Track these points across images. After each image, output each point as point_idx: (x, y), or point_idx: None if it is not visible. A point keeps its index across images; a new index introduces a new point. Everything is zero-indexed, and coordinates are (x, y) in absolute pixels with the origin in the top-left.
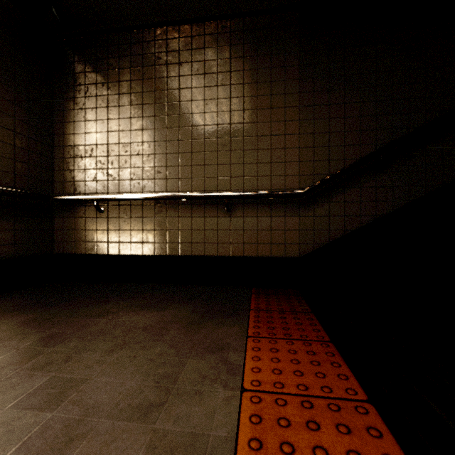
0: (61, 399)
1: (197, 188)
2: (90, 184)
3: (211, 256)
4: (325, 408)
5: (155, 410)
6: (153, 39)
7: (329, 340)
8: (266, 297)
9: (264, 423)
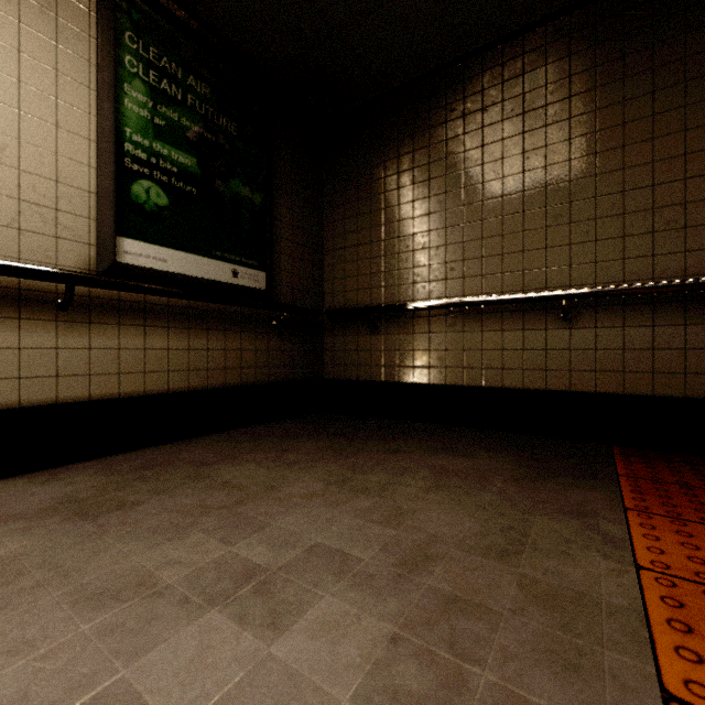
0: (398, 522)
1: (512, 288)
2: (363, 293)
3: (535, 389)
4: None
5: (512, 556)
6: (443, 86)
7: None
8: (646, 462)
9: (688, 610)
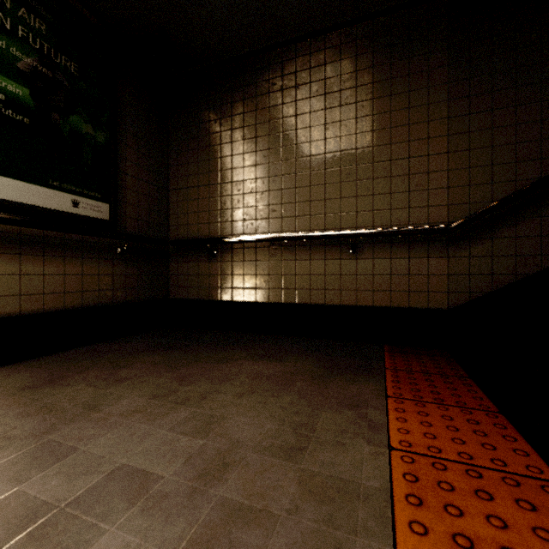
0: (207, 430)
1: (317, 227)
2: (203, 227)
3: (333, 305)
4: (499, 481)
5: (298, 453)
6: (267, 64)
7: (497, 410)
8: (404, 356)
9: (421, 483)
